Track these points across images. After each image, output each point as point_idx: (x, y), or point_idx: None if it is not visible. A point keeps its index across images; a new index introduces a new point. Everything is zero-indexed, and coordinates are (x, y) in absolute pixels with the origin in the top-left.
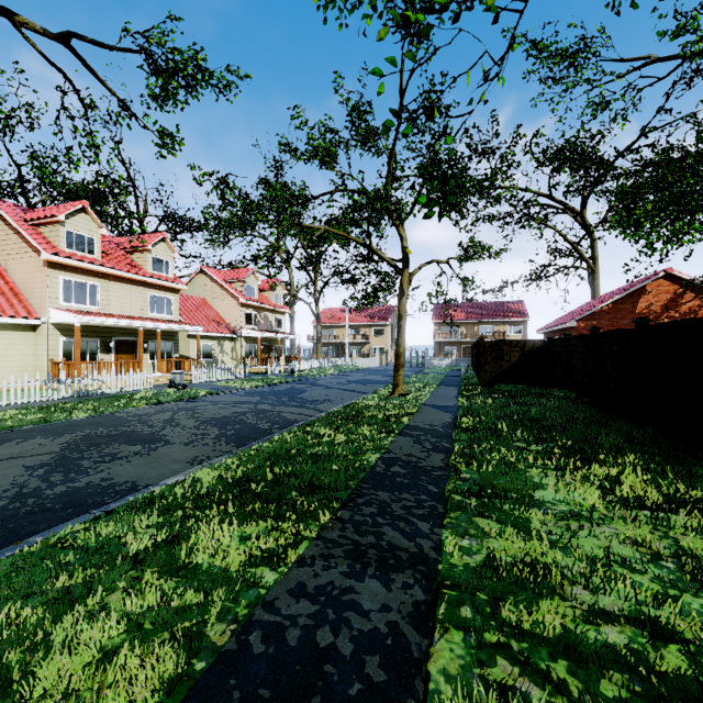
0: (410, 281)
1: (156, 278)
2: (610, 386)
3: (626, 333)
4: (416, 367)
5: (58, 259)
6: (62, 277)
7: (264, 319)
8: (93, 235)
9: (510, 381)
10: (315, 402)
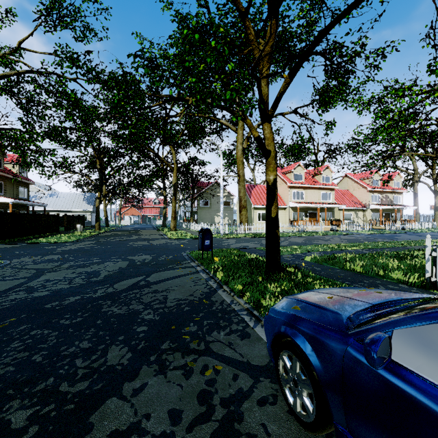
0: None
1: (324, 185)
2: None
3: None
4: None
5: (292, 185)
6: (292, 190)
7: (385, 197)
8: (302, 173)
9: None
10: (399, 239)
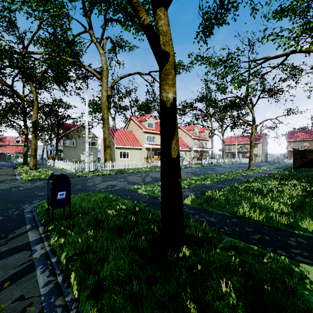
0: (256, 129)
1: None
2: None
3: None
4: (274, 163)
5: (146, 130)
6: (146, 135)
7: (200, 143)
8: (153, 122)
9: (308, 167)
10: (218, 170)
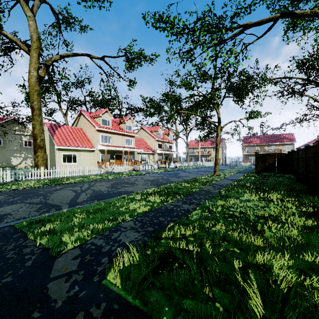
0: (221, 130)
1: (127, 132)
2: (300, 171)
3: (304, 150)
4: (233, 166)
5: (100, 129)
6: (101, 134)
7: (165, 146)
8: (109, 119)
9: (269, 171)
10: (183, 177)
